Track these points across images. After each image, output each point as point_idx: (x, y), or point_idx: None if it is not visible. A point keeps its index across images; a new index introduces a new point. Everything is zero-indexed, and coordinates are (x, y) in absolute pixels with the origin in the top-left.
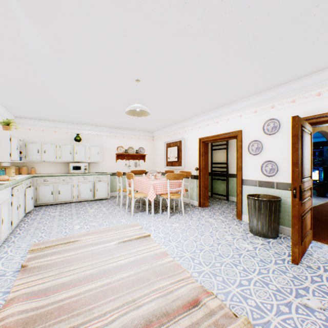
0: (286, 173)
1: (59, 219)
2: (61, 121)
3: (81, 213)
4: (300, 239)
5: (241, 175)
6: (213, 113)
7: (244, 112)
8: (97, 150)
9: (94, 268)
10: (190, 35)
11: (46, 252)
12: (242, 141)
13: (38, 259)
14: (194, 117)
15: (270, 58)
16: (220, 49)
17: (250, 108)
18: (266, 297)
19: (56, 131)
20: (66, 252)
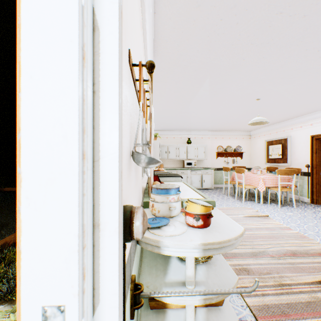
0: None
1: None
2: (178, 130)
3: None
4: None
5: None
6: None
7: None
8: (203, 150)
9: None
10: (319, 69)
11: None
12: None
13: None
14: (304, 115)
15: None
16: None
17: None
18: None
19: (174, 137)
20: None
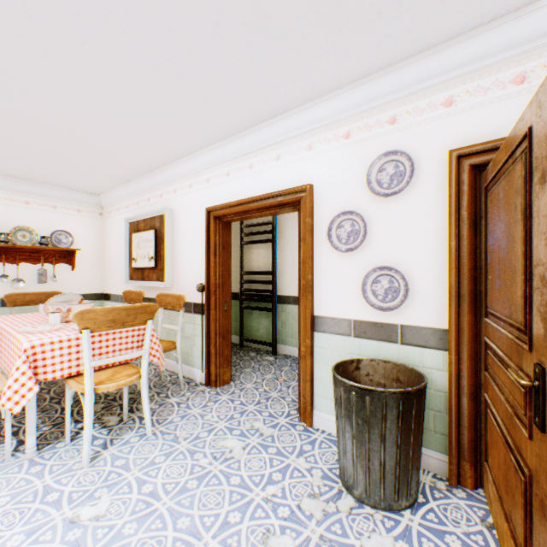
0: (430, 303)
1: None
2: None
3: None
4: None
5: (312, 304)
6: (241, 141)
7: (318, 137)
8: None
9: None
10: None
11: None
12: (313, 215)
13: None
14: (195, 152)
15: None
16: None
17: (334, 126)
18: None
19: None
20: None
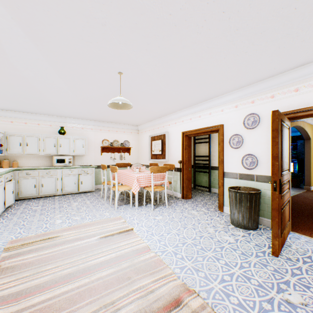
0: (266, 167)
1: (41, 213)
2: (44, 113)
3: (64, 207)
4: (279, 231)
5: (223, 167)
6: (196, 107)
7: (225, 107)
8: (82, 143)
9: (72, 266)
10: (172, 26)
11: (22, 250)
12: (223, 135)
13: (13, 258)
14: (177, 111)
15: (251, 53)
16: (202, 42)
17: (231, 103)
18: (248, 293)
19: (39, 124)
20: (44, 250)
